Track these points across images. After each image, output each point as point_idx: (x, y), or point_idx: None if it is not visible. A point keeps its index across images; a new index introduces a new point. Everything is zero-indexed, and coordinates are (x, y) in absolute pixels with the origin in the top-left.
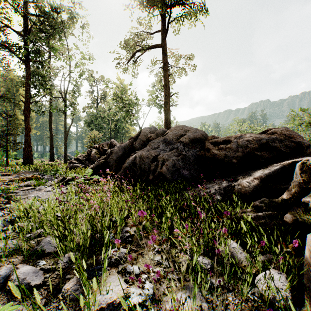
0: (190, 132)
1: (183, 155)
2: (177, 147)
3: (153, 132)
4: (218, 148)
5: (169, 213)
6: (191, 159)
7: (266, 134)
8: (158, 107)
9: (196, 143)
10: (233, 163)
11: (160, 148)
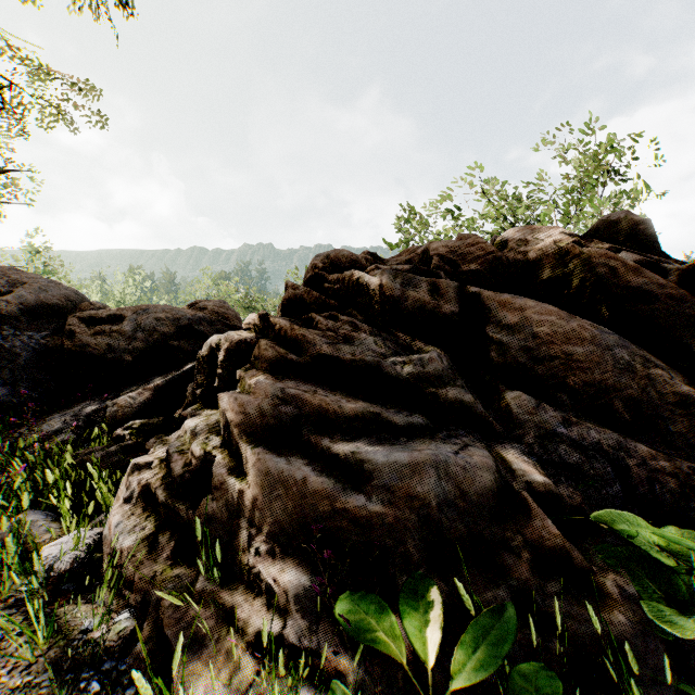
0: (28, 288)
1: None
2: None
3: None
4: (96, 332)
5: None
6: (23, 357)
7: (192, 309)
8: None
9: (47, 317)
10: (124, 363)
11: None
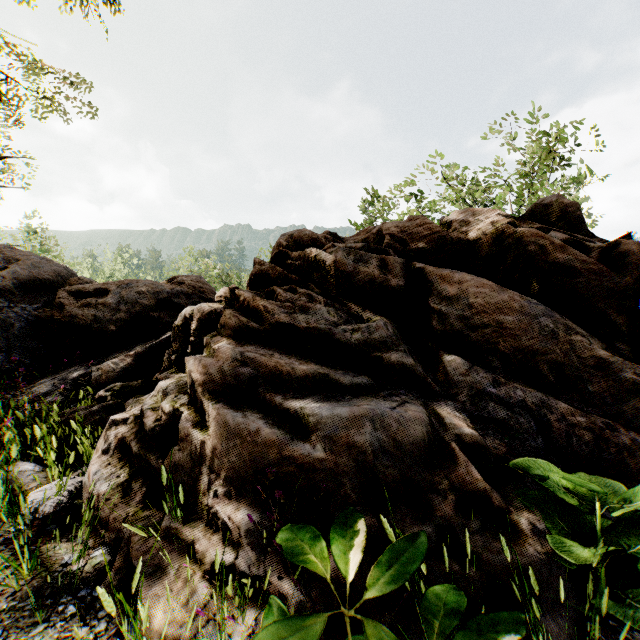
0: (22, 264)
1: None
2: None
3: None
4: (83, 304)
5: None
6: (17, 327)
7: (171, 284)
8: None
9: (39, 291)
10: (109, 332)
11: None
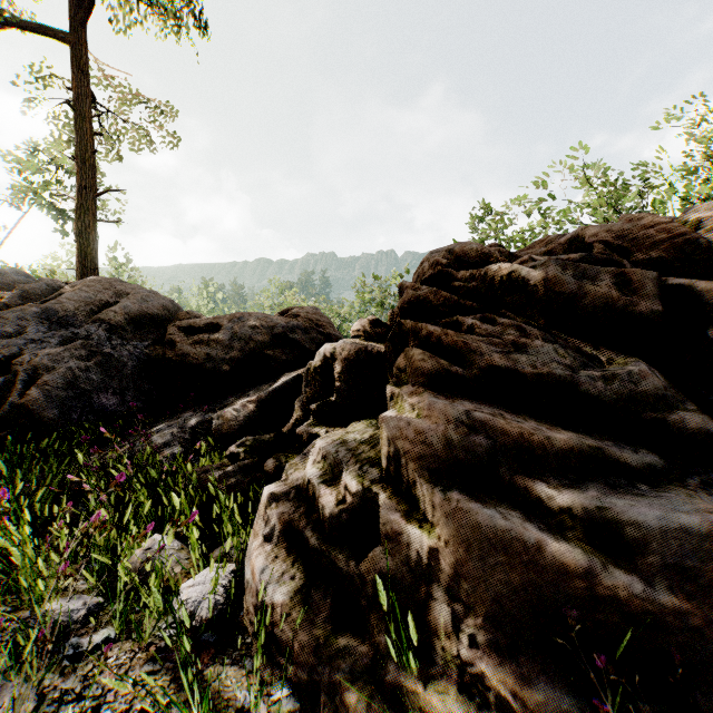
0: (131, 298)
1: (104, 357)
2: (89, 336)
3: (15, 287)
4: (194, 341)
5: (5, 515)
6: (129, 366)
7: (285, 317)
8: (59, 214)
9: (148, 327)
10: (222, 373)
11: (27, 335)
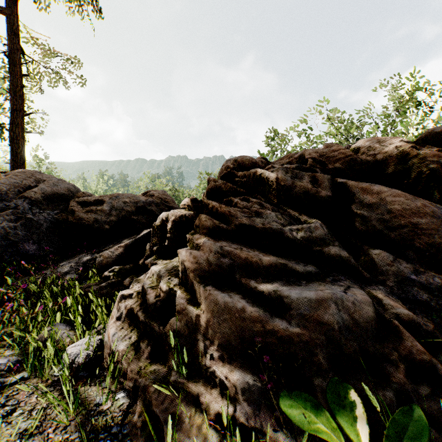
0: (46, 183)
1: (27, 220)
2: (17, 207)
3: None
4: (87, 211)
5: None
6: (44, 226)
7: (145, 196)
8: None
9: (57, 201)
10: (105, 230)
11: None
